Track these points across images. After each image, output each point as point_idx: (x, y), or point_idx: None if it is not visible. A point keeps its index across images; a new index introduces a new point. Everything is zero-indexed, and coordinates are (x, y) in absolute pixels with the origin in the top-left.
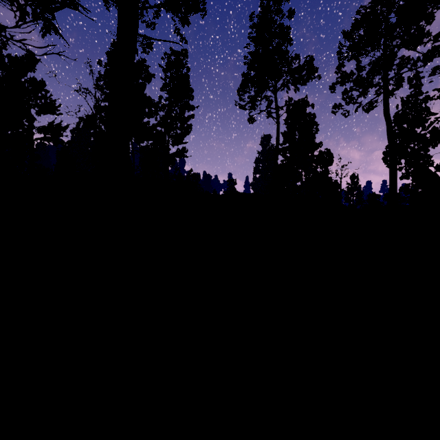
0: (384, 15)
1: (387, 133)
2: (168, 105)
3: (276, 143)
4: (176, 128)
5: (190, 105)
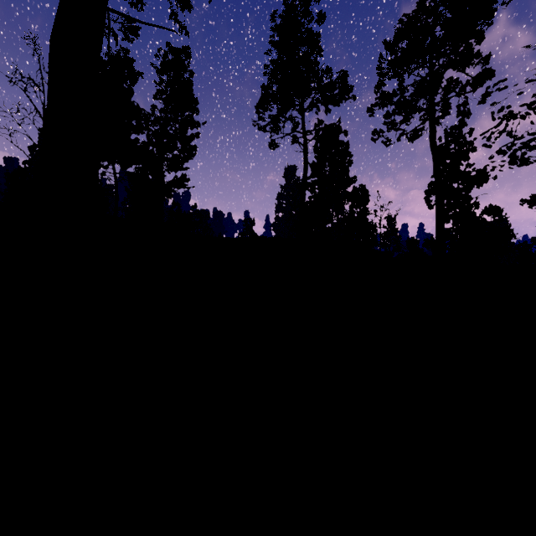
0: (432, 25)
1: (434, 167)
2: (164, 118)
3: (304, 175)
4: (173, 149)
5: (194, 121)
